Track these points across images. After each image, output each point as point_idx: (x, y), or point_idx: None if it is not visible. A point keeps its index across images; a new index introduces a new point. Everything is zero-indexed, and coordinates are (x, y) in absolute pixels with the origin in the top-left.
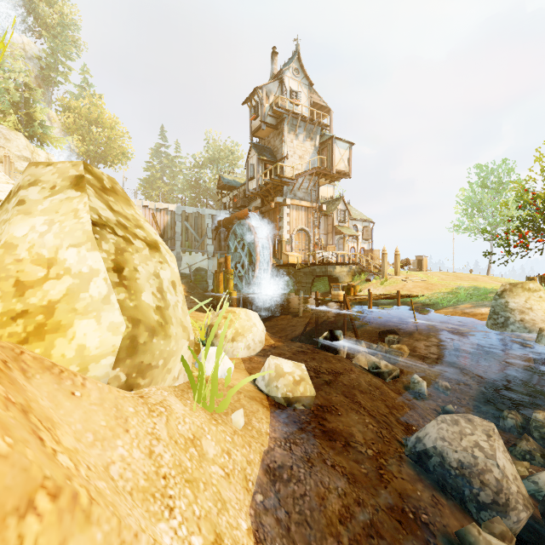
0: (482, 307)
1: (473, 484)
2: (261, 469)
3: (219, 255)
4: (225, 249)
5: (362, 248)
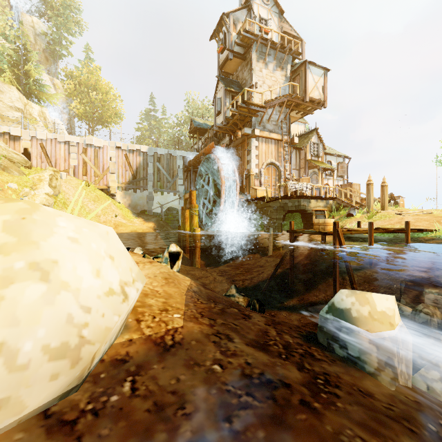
0: None
1: None
2: None
3: (184, 190)
4: None
5: (336, 185)
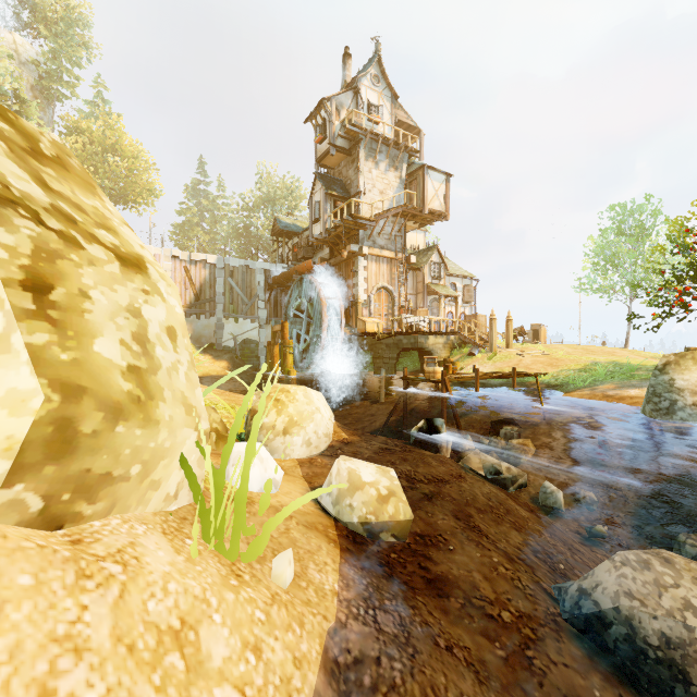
0: (630, 388)
1: (691, 677)
2: (322, 672)
3: (273, 321)
4: (282, 314)
5: (462, 313)
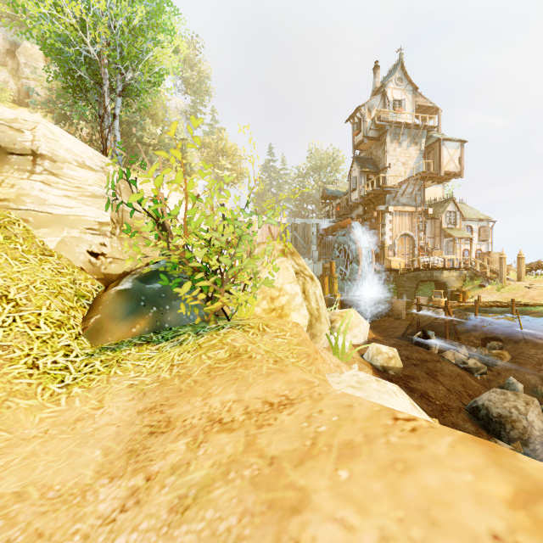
0: None
1: (506, 426)
2: None
3: (324, 261)
4: (328, 254)
5: (478, 249)
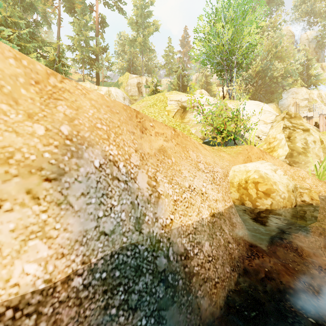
0: None
1: None
2: None
3: None
4: None
5: None
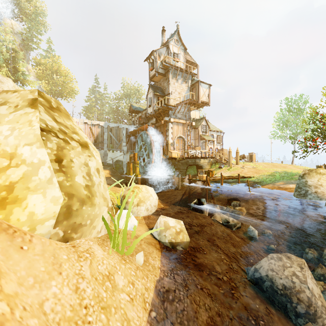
0: (290, 184)
1: (293, 300)
2: (155, 293)
3: (130, 152)
4: (133, 148)
5: (216, 148)
